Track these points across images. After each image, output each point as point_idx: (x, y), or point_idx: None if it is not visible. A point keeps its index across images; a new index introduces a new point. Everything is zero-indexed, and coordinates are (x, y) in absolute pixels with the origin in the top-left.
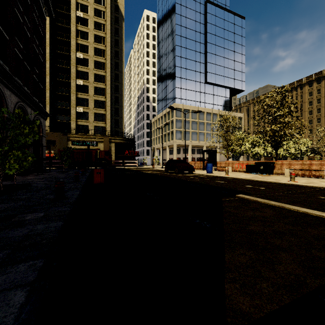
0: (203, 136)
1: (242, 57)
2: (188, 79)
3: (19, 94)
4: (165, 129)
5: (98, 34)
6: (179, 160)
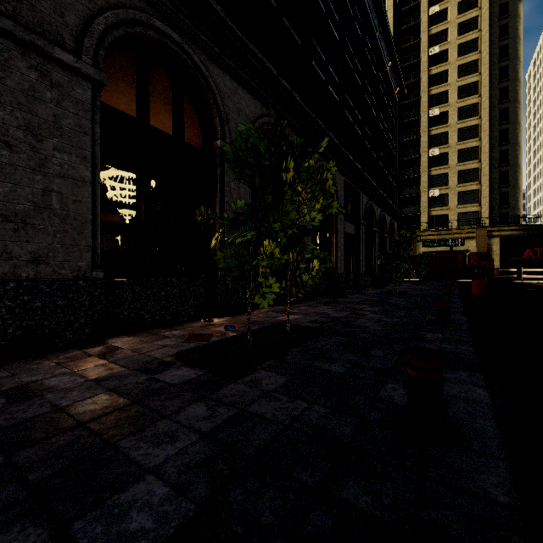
0: None
1: None
2: None
3: (381, 205)
4: None
5: (465, 61)
6: None
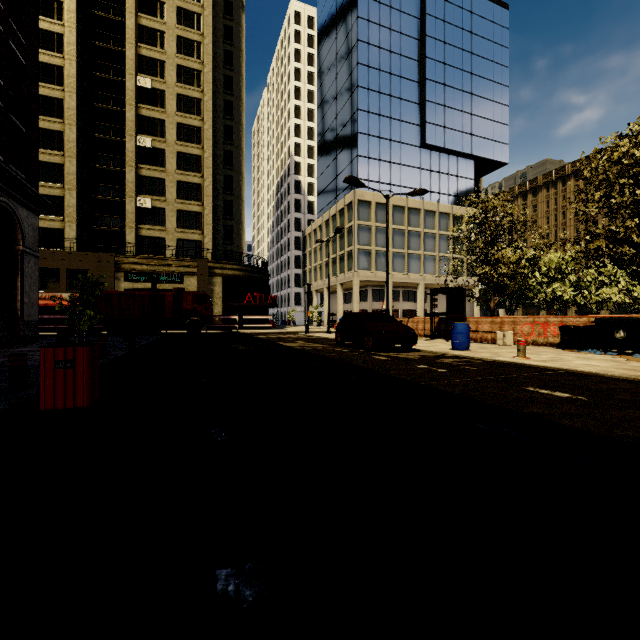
0: (418, 262)
1: (502, 91)
2: (385, 139)
3: None
4: (335, 248)
5: (187, 35)
6: (373, 313)
